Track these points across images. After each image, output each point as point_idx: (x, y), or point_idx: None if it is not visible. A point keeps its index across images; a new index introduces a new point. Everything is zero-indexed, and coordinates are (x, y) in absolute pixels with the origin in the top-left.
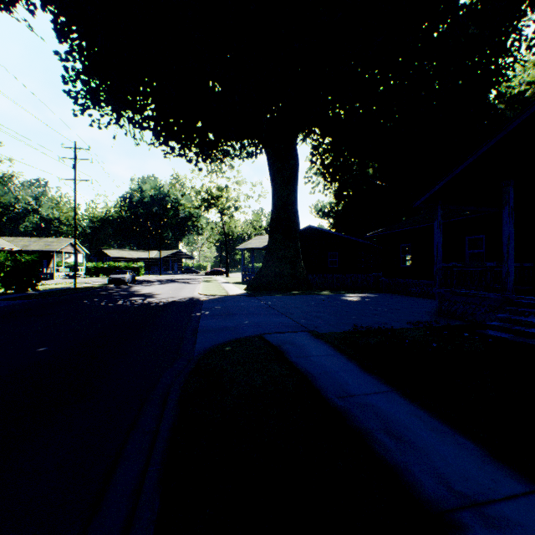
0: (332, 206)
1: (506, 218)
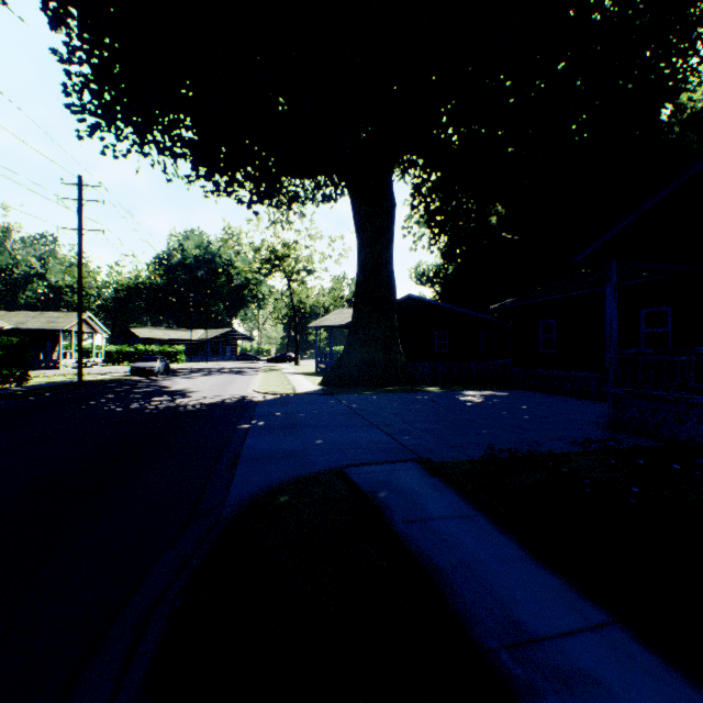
0: (439, 269)
1: None
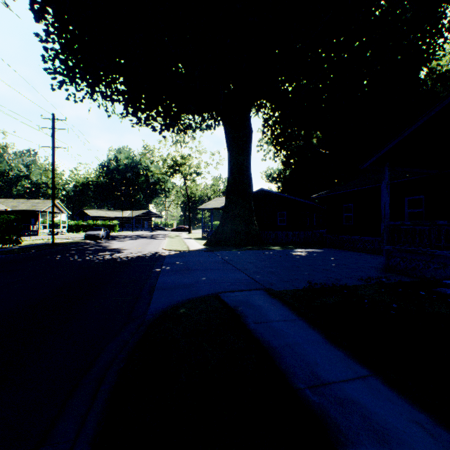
0: (280, 172)
1: None
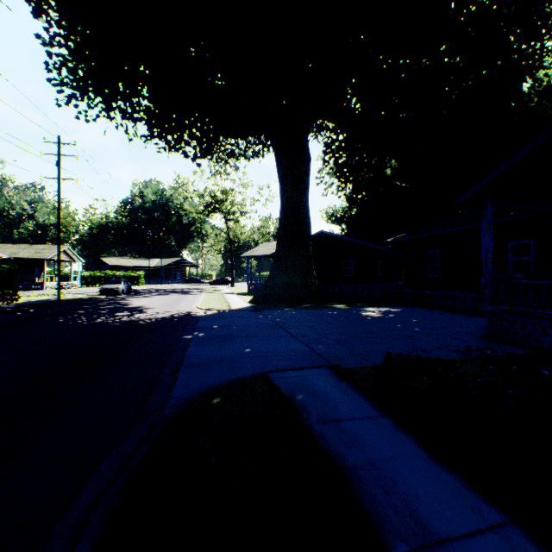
0: (345, 211)
1: None
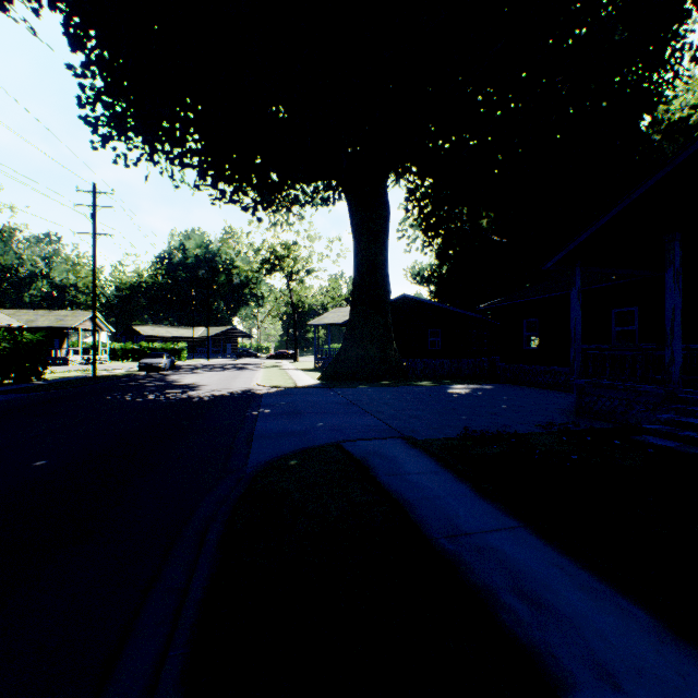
0: (433, 269)
1: (669, 284)
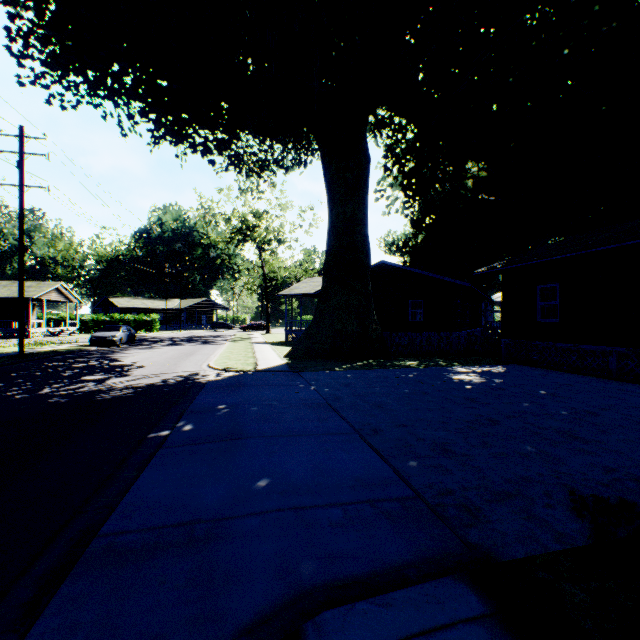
0: (408, 239)
1: None
